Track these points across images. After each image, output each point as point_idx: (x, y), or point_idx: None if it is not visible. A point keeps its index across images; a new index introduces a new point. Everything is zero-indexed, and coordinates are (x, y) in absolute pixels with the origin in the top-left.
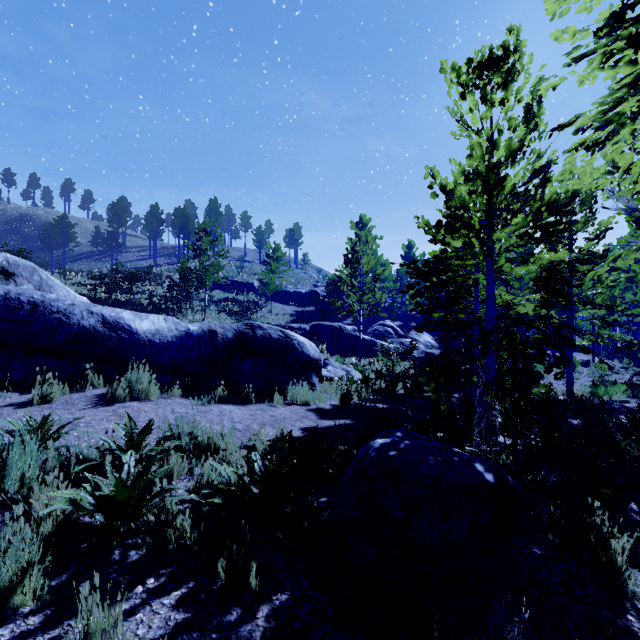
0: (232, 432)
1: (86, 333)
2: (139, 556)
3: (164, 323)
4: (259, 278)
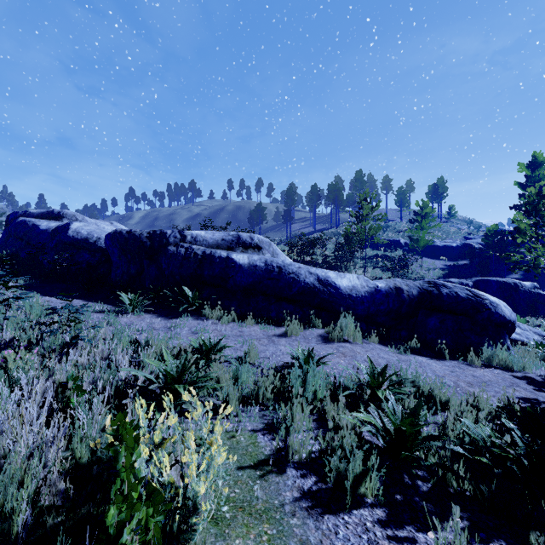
0: (454, 388)
1: (308, 288)
2: (427, 488)
3: (357, 281)
4: (403, 235)
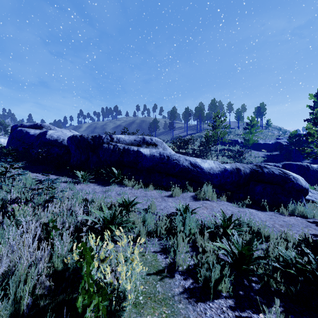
0: (272, 228)
1: (185, 168)
2: (258, 287)
3: (213, 164)
4: (240, 137)
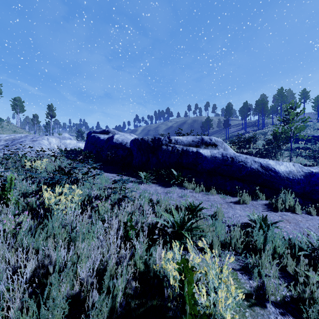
0: None
1: (254, 171)
2: None
3: (293, 167)
4: None
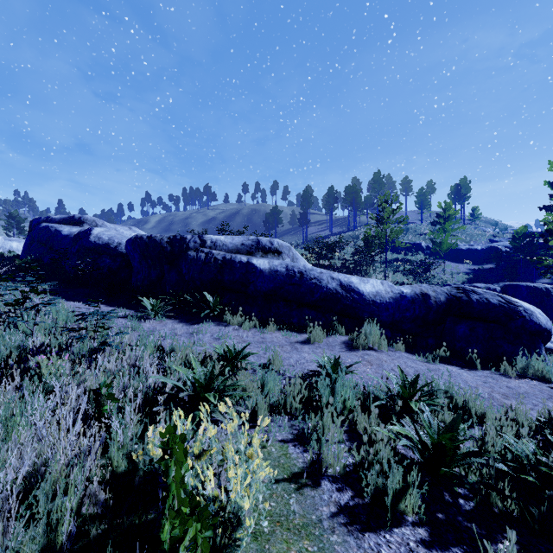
0: (490, 401)
1: (331, 293)
2: (469, 507)
3: (381, 286)
4: (424, 238)
